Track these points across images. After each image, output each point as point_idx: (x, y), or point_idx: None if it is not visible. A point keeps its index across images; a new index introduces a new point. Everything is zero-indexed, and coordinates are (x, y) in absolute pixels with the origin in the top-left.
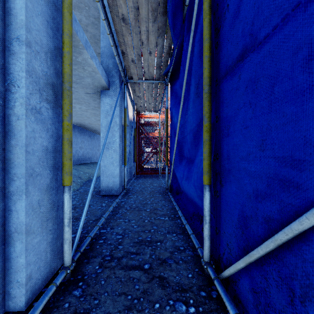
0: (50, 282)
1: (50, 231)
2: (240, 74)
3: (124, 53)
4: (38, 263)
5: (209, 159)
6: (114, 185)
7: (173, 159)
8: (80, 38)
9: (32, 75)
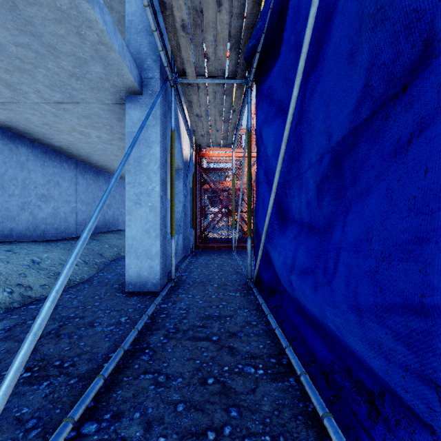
0: None
1: None
2: None
3: (166, 6)
4: None
5: None
6: (151, 273)
7: (267, 225)
8: None
9: None
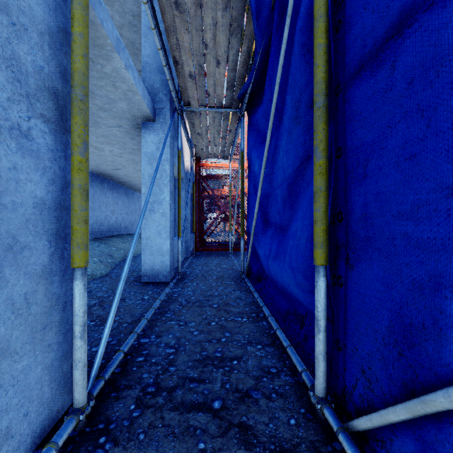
0: (49, 438)
1: (50, 347)
2: (393, 62)
3: (178, 63)
4: (25, 406)
5: (325, 221)
6: (162, 267)
7: (254, 227)
8: (108, 33)
9: (11, 66)
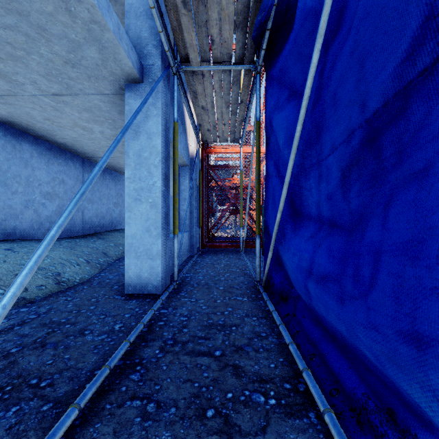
0: None
1: None
2: None
3: None
4: None
5: None
6: (152, 274)
7: (278, 223)
8: None
9: None
